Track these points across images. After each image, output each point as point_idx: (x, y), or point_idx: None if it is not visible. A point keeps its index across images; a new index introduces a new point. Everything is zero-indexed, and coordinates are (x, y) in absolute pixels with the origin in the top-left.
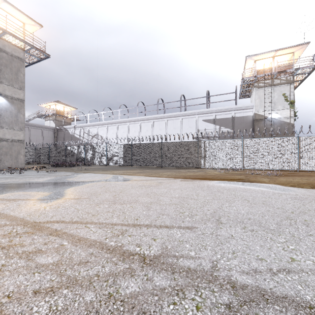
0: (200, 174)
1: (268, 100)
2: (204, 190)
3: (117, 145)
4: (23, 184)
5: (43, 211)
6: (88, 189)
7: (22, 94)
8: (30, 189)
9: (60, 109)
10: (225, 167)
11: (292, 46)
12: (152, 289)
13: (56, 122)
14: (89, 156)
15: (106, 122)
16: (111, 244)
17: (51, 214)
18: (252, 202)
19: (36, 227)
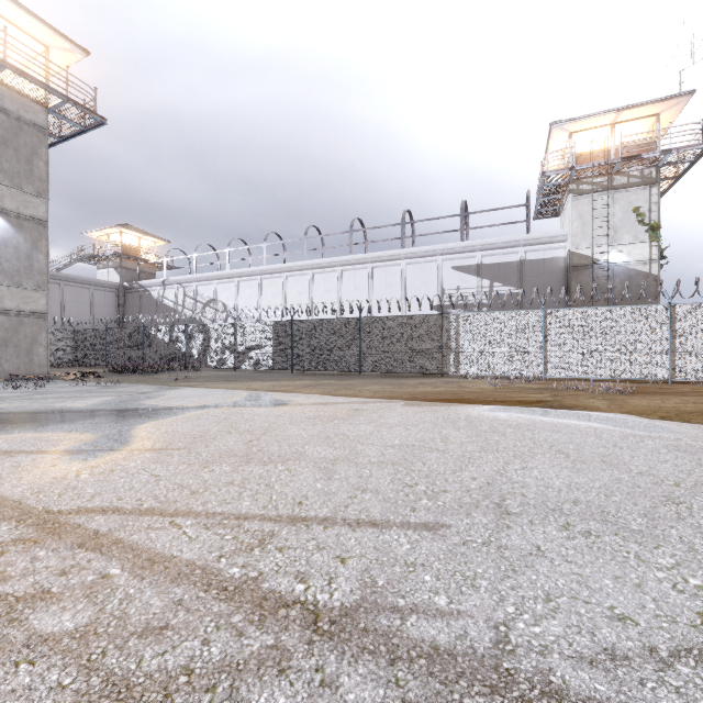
0: (448, 391)
1: (600, 223)
2: (459, 428)
3: (260, 324)
4: (38, 415)
5: (71, 483)
6: (189, 426)
7: (43, 208)
8: (51, 425)
9: (132, 242)
10: (503, 374)
11: (655, 100)
12: None
13: (122, 273)
14: (197, 348)
15: (235, 273)
16: (232, 573)
17: (92, 491)
18: (577, 458)
19: (47, 526)
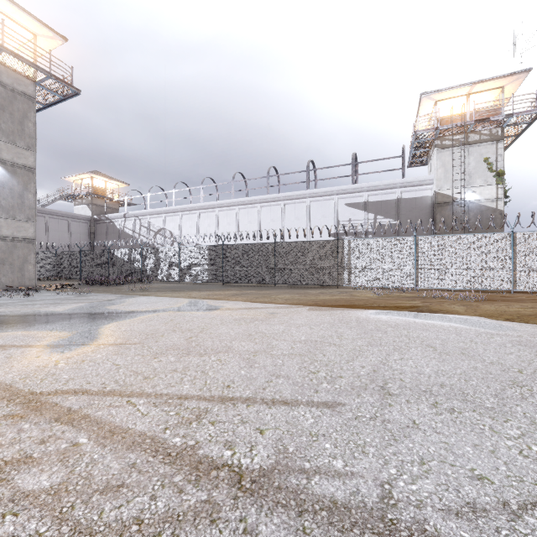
0: (343, 299)
1: (459, 170)
2: (351, 327)
3: (198, 247)
4: (27, 317)
5: (51, 370)
6: (143, 326)
7: (32, 158)
8: (37, 325)
9: (100, 185)
10: (385, 286)
11: (501, 76)
12: None
13: (93, 208)
14: (150, 266)
15: (179, 208)
16: (174, 442)
17: (67, 377)
18: (442, 351)
19: (31, 404)
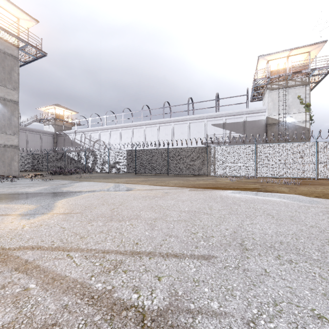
0: (210, 183)
1: (282, 103)
2: (217, 202)
3: (120, 151)
4: (10, 195)
5: (19, 232)
6: (83, 201)
7: (16, 96)
8: (15, 201)
9: (60, 112)
10: (236, 175)
11: (308, 45)
12: None
13: (55, 127)
14: (90, 163)
15: (109, 127)
16: (97, 287)
17: (28, 236)
18: (278, 218)
19: (0, 257)
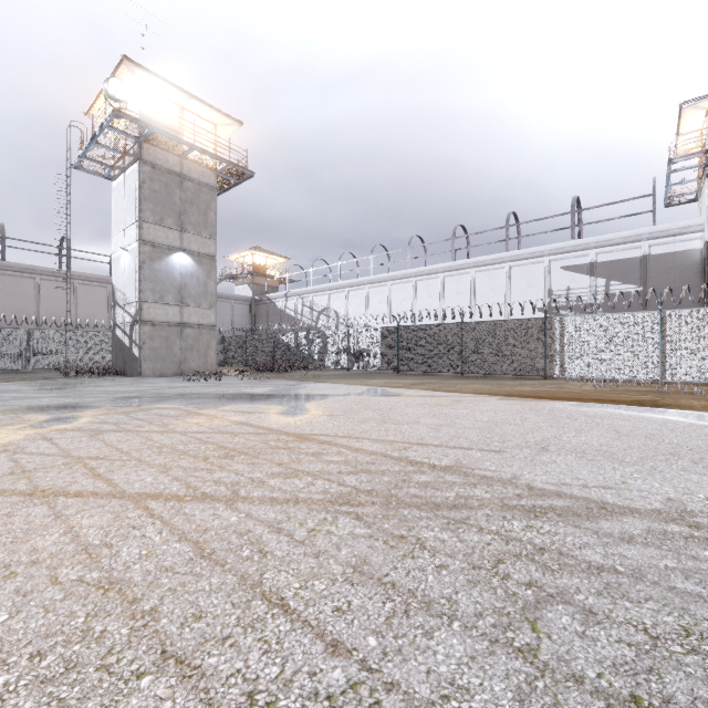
0: (545, 391)
1: None
2: (539, 414)
3: (370, 330)
4: (240, 396)
5: (296, 425)
6: (338, 405)
7: (213, 247)
8: (255, 401)
9: (260, 261)
10: (614, 377)
11: None
12: (443, 481)
13: (254, 288)
14: (317, 351)
15: (345, 284)
16: (394, 455)
17: (309, 428)
18: (625, 434)
19: (301, 437)
